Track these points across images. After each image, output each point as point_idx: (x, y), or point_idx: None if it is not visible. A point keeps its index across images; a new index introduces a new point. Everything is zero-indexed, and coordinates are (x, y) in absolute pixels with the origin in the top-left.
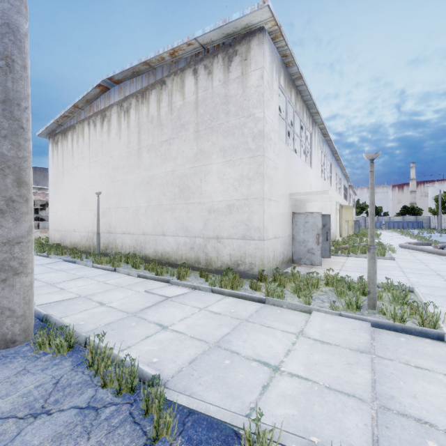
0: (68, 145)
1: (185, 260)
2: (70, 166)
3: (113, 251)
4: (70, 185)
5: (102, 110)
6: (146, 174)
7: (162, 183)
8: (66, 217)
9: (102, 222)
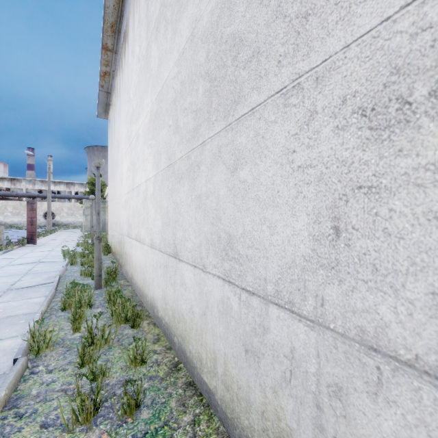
0: (113, 115)
1: (224, 387)
2: (113, 142)
3: (130, 271)
4: (113, 168)
5: (124, 30)
6: (154, 95)
7: (172, 97)
8: (112, 210)
9: (125, 217)
